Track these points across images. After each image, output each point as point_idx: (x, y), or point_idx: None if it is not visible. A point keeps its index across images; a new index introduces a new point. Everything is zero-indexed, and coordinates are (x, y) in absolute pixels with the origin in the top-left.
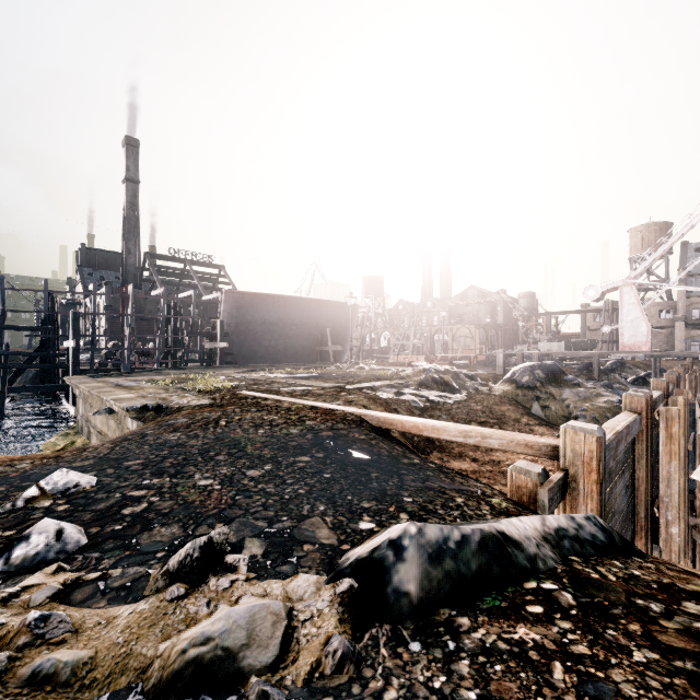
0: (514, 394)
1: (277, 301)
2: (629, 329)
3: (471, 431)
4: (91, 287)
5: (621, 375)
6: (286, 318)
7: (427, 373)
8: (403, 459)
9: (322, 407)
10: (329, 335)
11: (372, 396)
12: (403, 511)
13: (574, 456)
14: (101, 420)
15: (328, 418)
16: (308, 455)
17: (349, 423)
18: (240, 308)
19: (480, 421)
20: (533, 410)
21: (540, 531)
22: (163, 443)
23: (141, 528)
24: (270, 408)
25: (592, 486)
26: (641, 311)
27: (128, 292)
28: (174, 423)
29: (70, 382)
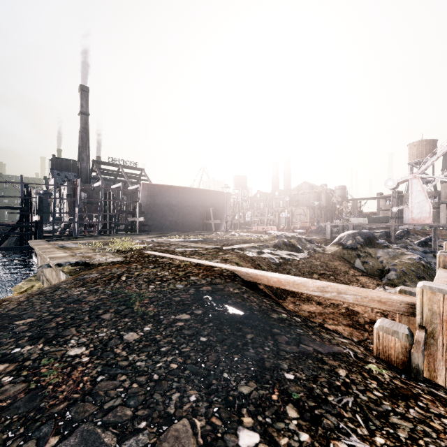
0: (341, 253)
1: (177, 190)
2: (417, 208)
3: (328, 287)
4: (52, 180)
5: (408, 240)
6: (183, 202)
7: (279, 238)
8: (272, 314)
9: (204, 264)
10: (212, 213)
11: (241, 255)
12: (288, 400)
13: (432, 315)
14: (48, 271)
15: (208, 274)
16: (188, 312)
17: (225, 278)
18: (152, 195)
19: (320, 273)
20: (356, 265)
21: None
22: (65, 298)
23: None
24: (164, 265)
25: None
26: (425, 195)
27: (77, 184)
28: (86, 278)
29: (30, 244)
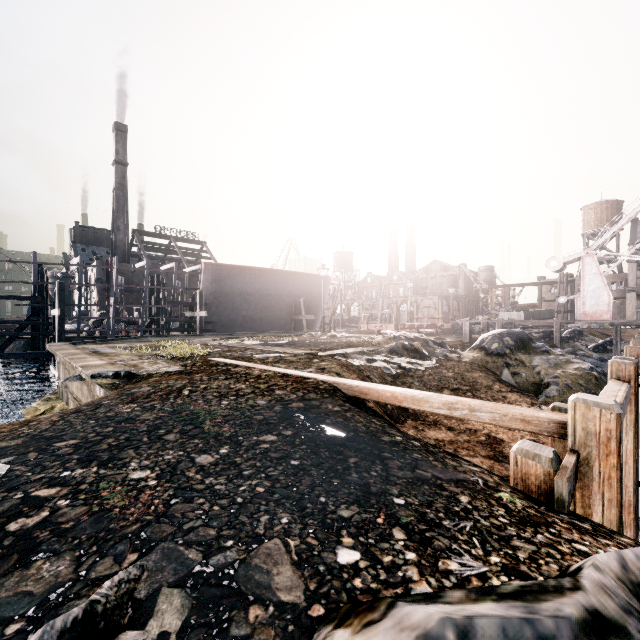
0: (484, 361)
1: (253, 273)
2: (591, 298)
3: (457, 403)
4: (77, 259)
5: (580, 343)
6: (262, 289)
7: (397, 340)
8: (383, 437)
9: (293, 375)
10: (303, 305)
11: (344, 363)
12: (395, 524)
13: (587, 435)
14: (76, 386)
15: (299, 387)
16: (275, 433)
17: (321, 393)
18: (218, 280)
19: (453, 388)
20: (503, 377)
21: (626, 581)
22: (112, 417)
23: (15, 563)
24: (239, 376)
25: (610, 471)
26: (602, 280)
27: (113, 264)
28: (135, 392)
29: (50, 349)
